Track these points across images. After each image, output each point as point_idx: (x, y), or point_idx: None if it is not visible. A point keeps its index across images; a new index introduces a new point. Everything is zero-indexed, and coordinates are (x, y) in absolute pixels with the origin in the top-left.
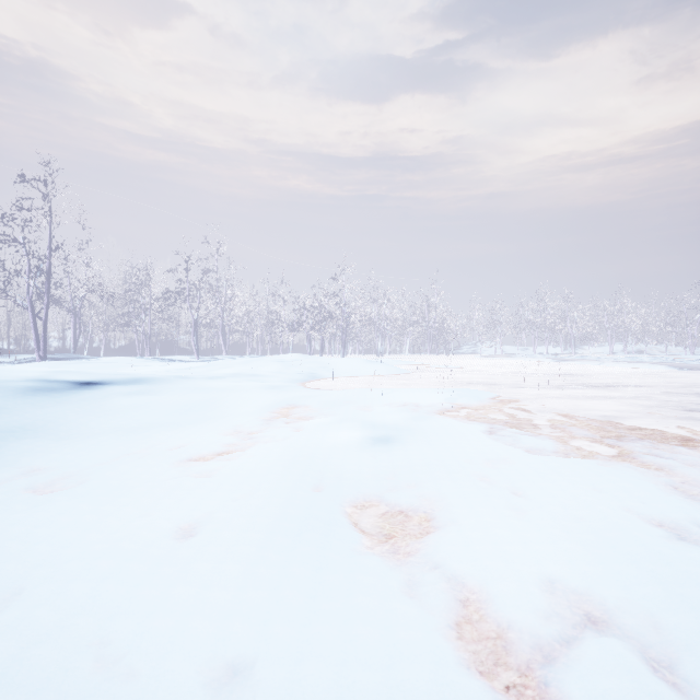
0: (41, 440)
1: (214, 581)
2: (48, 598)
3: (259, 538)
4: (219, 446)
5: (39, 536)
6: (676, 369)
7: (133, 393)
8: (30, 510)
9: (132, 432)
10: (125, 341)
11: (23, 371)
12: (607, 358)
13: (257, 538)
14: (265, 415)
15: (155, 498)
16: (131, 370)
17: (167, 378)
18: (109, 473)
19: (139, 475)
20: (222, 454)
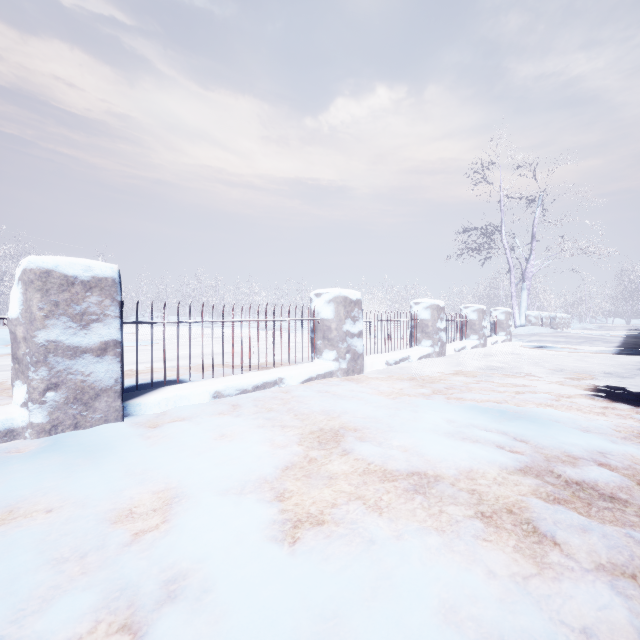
0: None
1: None
2: None
3: None
4: None
5: None
6: (261, 330)
7: None
8: None
9: None
10: None
11: None
12: (236, 325)
13: None
14: None
15: None
16: None
17: None
18: None
19: None
20: None
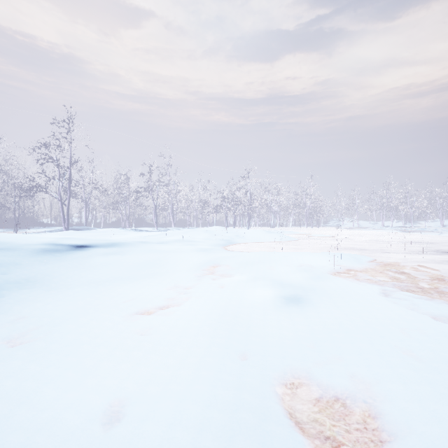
0: (35, 291)
1: None
2: None
3: (186, 444)
4: (160, 301)
5: None
6: None
7: (109, 254)
8: None
9: (101, 285)
10: (115, 219)
11: (43, 238)
12: (443, 230)
13: (183, 445)
14: (197, 272)
15: (97, 360)
16: (114, 237)
17: (133, 243)
18: (69, 326)
19: (92, 330)
20: (162, 308)
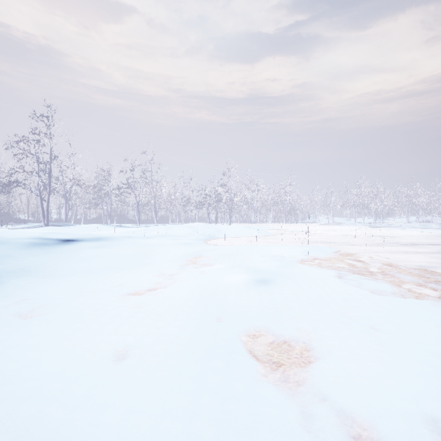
0: (32, 278)
1: (138, 408)
2: (0, 421)
3: (176, 365)
4: (149, 285)
5: (11, 356)
6: None
7: (96, 247)
8: (10, 333)
9: (92, 273)
10: (96, 215)
11: (29, 232)
12: (406, 225)
13: (174, 365)
14: (180, 262)
15: (101, 325)
16: (98, 232)
17: (118, 238)
18: (72, 303)
19: (92, 305)
20: (151, 290)
